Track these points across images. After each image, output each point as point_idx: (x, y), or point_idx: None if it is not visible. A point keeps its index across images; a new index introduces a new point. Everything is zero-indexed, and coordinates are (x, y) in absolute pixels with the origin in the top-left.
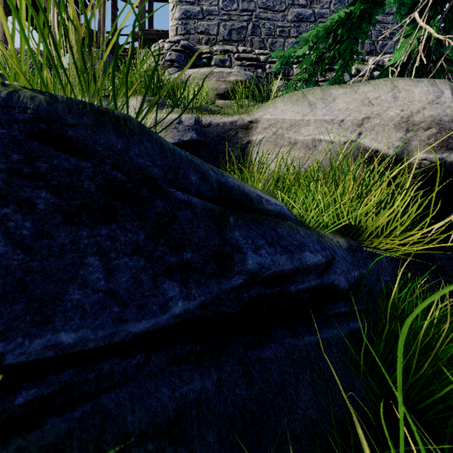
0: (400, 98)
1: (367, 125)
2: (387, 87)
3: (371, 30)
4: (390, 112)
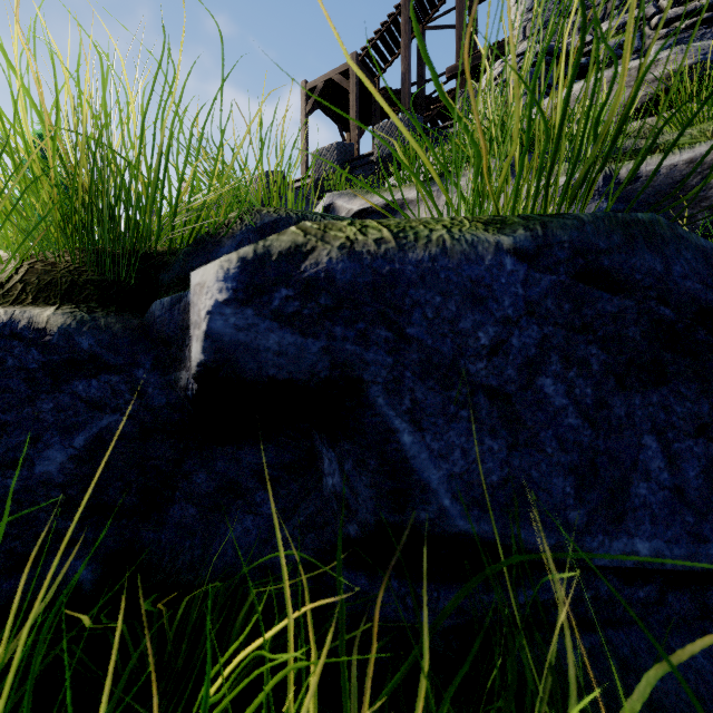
0: None
1: None
2: None
3: None
4: None
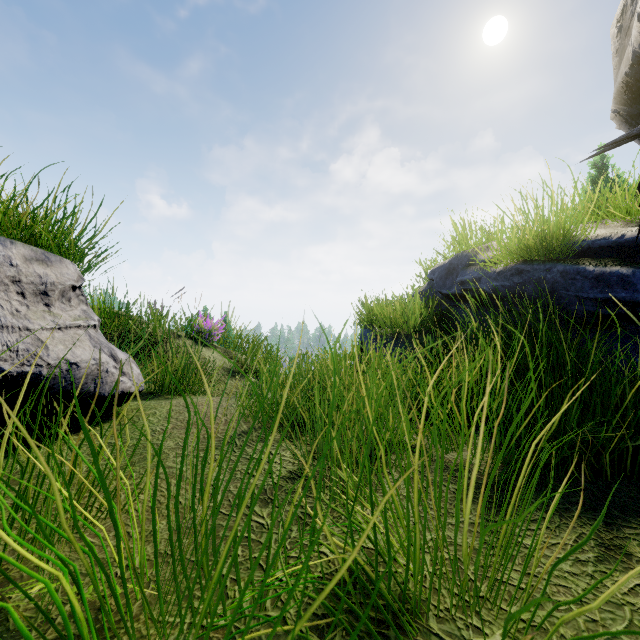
0: None
1: None
2: None
3: None
4: None
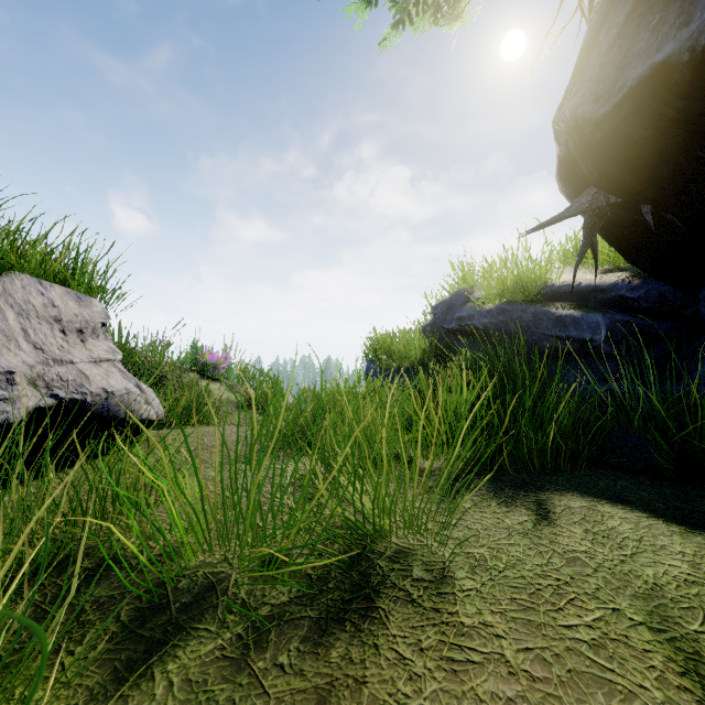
0: None
1: None
2: None
3: None
4: None
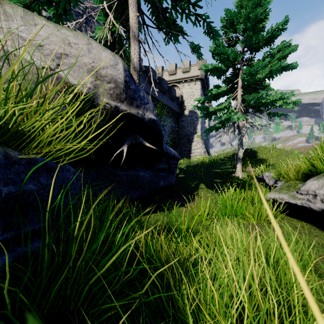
0: (93, 52)
1: (66, 60)
2: (84, 40)
3: (92, 22)
4: (85, 59)
